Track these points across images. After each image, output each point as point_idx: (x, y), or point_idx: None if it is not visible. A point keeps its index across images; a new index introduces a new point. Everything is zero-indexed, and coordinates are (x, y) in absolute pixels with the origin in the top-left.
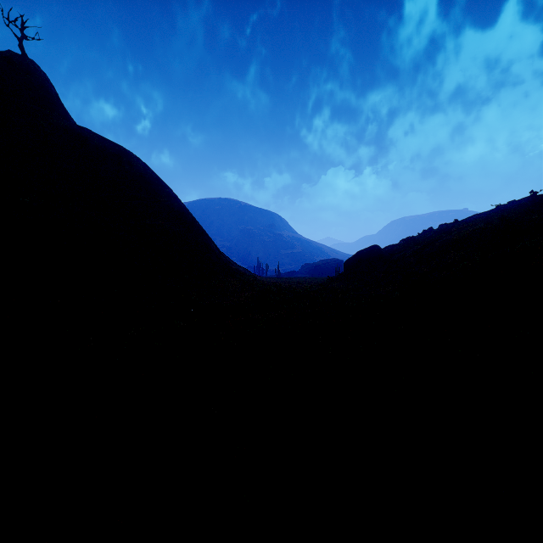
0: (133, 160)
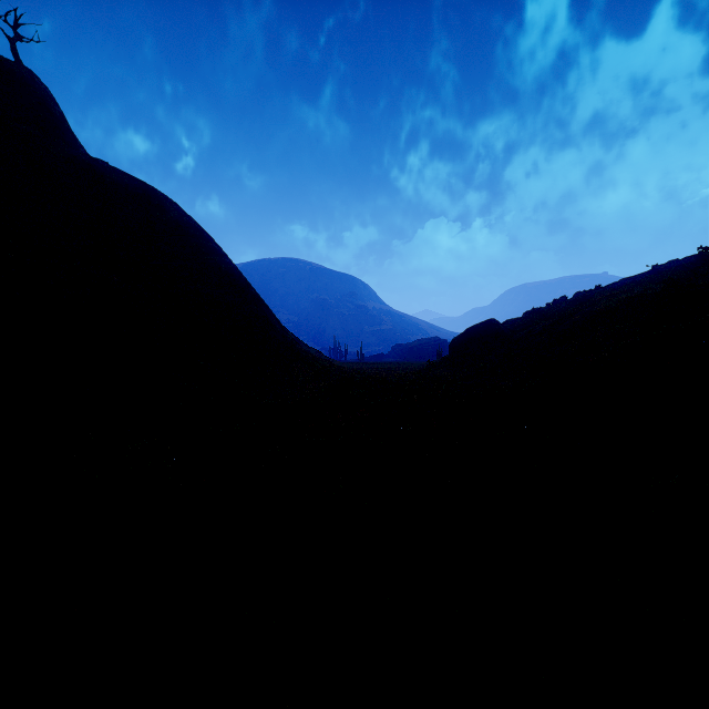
0: (165, 204)
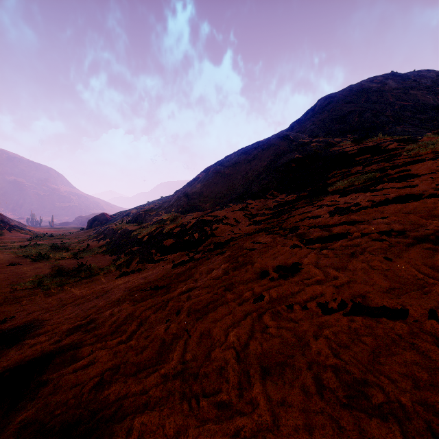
0: None
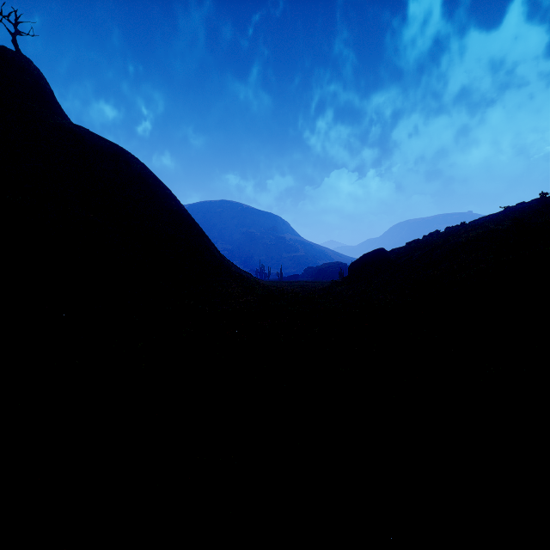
0: (131, 160)
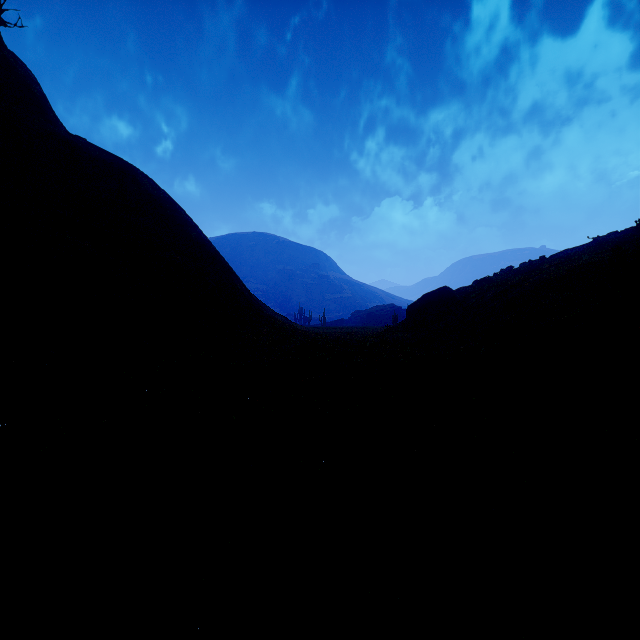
0: (140, 178)
